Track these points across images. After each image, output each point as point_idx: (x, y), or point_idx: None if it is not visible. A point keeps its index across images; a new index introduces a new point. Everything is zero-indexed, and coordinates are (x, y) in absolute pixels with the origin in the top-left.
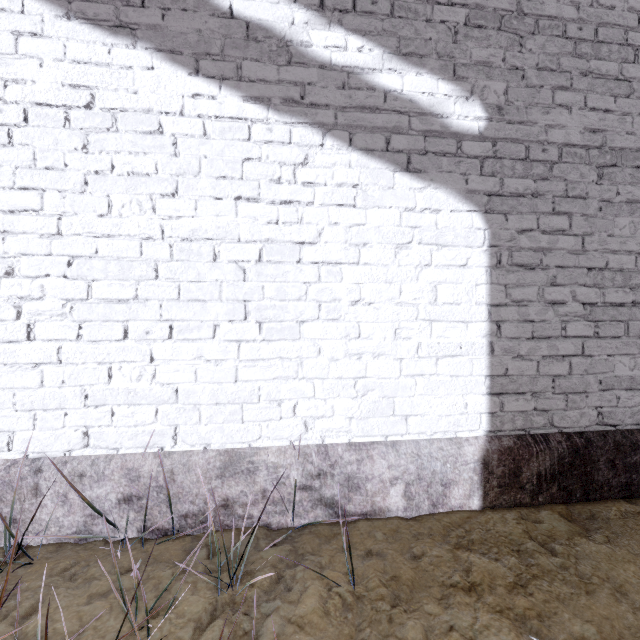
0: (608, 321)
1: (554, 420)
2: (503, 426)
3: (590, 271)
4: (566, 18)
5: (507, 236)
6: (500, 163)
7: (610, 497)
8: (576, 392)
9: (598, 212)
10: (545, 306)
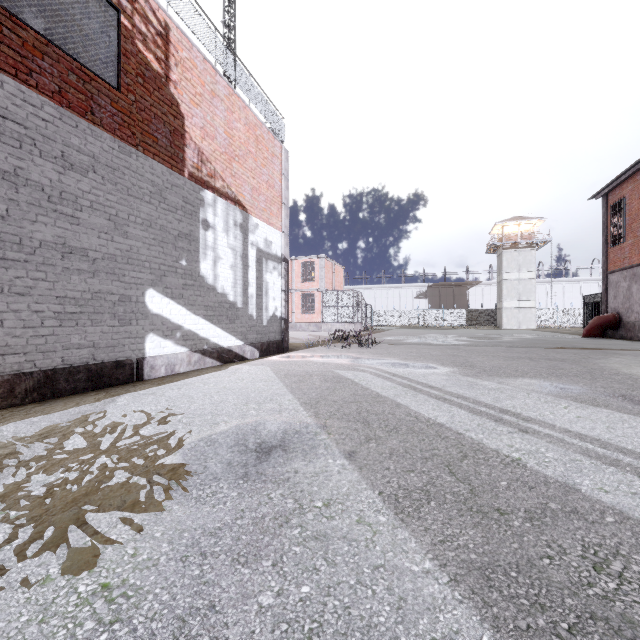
0: (68, 320)
1: (38, 365)
2: (6, 370)
3: (58, 298)
4: (45, 183)
5: (8, 279)
6: (4, 243)
7: (66, 394)
8: (50, 351)
9: (62, 272)
10: (32, 313)
